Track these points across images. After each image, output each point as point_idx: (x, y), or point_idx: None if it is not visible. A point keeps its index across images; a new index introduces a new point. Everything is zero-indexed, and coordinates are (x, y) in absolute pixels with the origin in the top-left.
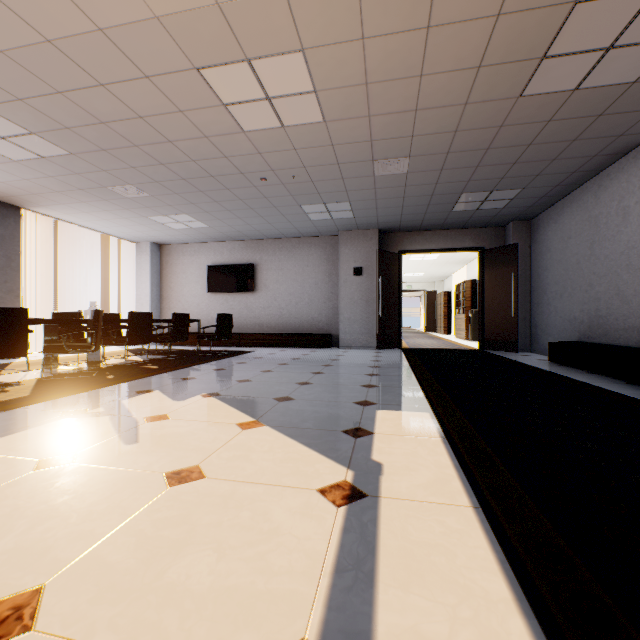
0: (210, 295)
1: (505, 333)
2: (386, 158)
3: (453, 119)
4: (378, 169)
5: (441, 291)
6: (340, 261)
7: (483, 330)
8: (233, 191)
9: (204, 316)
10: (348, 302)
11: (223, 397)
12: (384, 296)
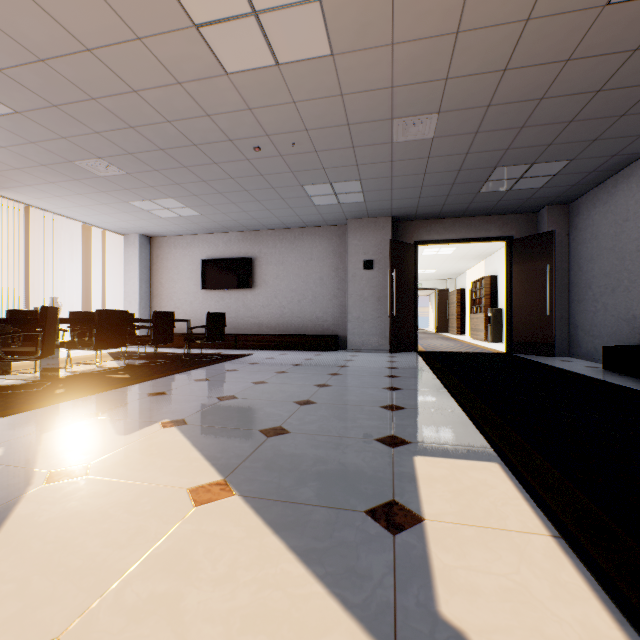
0: (204, 292)
1: (539, 334)
2: (409, 115)
3: (505, 48)
4: (397, 132)
5: (453, 289)
6: (348, 253)
7: (511, 331)
8: (222, 166)
9: (198, 315)
10: (357, 299)
11: (189, 427)
12: (398, 292)
